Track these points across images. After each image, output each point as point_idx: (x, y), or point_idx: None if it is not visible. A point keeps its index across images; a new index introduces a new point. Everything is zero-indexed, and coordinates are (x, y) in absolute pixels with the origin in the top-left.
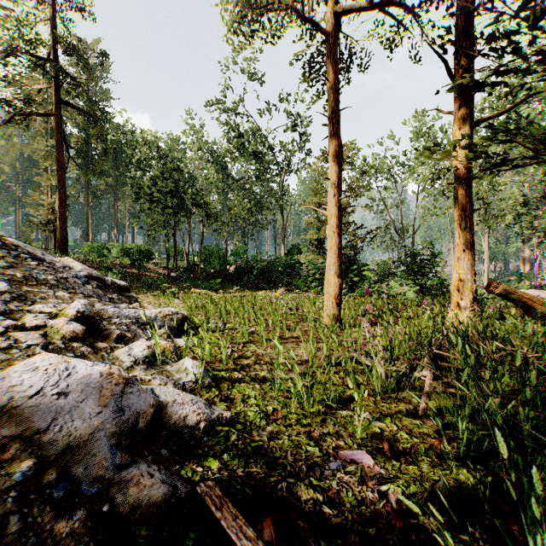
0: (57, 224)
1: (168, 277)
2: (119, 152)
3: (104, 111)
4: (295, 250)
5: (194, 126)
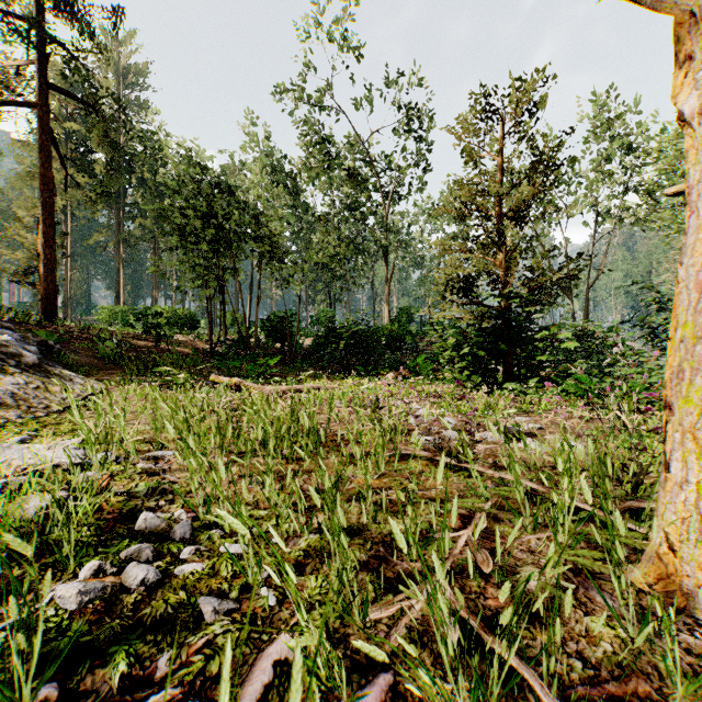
0: (41, 273)
1: (210, 355)
2: (161, 184)
3: (139, 128)
4: (404, 315)
5: (256, 136)
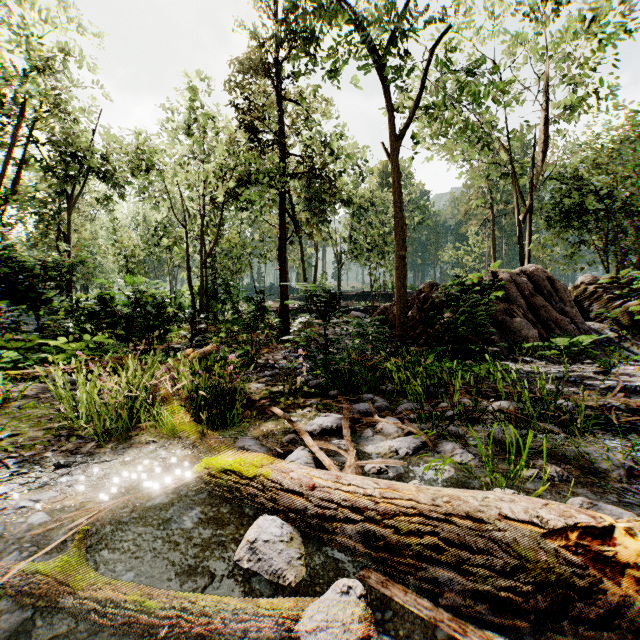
0: None
1: None
2: None
3: None
4: None
5: None
